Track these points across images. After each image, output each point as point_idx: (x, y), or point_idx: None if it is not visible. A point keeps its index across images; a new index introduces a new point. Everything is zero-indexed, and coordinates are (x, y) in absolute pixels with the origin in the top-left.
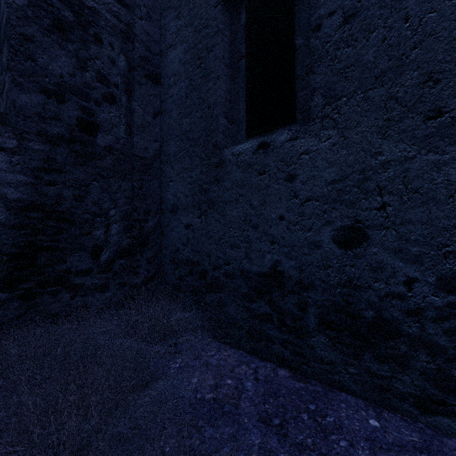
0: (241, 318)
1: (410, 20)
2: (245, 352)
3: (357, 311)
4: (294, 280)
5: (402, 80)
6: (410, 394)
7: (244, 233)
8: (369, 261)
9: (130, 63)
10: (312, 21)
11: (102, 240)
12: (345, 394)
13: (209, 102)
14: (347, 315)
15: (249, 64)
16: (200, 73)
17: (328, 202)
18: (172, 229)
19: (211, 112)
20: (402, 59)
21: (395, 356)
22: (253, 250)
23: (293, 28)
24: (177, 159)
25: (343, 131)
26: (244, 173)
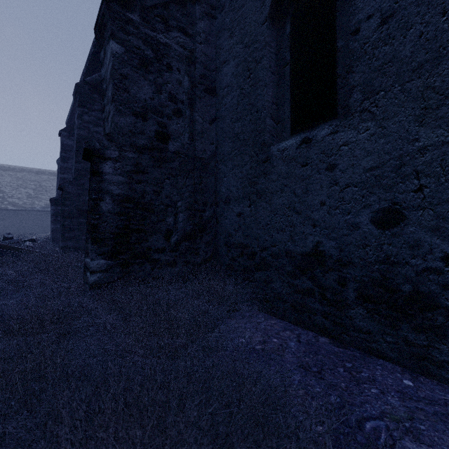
0: (285, 292)
1: (447, 13)
2: (289, 322)
3: (394, 285)
4: (334, 258)
5: (440, 70)
6: (448, 362)
7: (288, 218)
8: (406, 240)
9: (192, 82)
10: (351, 25)
11: (172, 226)
12: (382, 360)
13: (258, 106)
14: (384, 289)
15: (293, 69)
16: (250, 82)
17: (366, 187)
18: (225, 218)
19: (259, 115)
20: (440, 51)
21: (432, 327)
22: (296, 233)
23: (335, 32)
24: (230, 157)
25: (381, 122)
26: (289, 166)
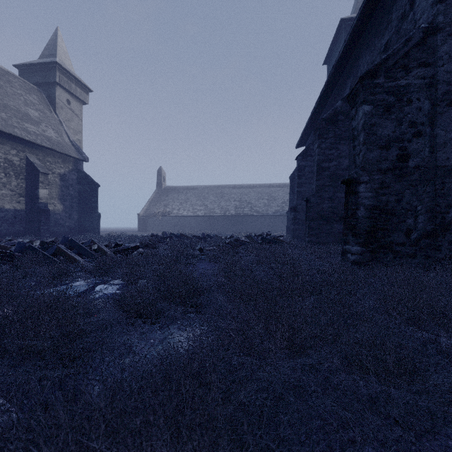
0: None
1: None
2: None
3: None
4: None
5: None
6: None
7: None
8: None
9: (432, 103)
10: None
11: (412, 226)
12: None
13: None
14: None
15: None
16: None
17: None
18: None
19: None
20: None
21: None
22: None
23: None
24: None
25: None
26: None
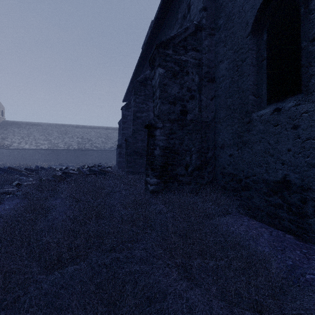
0: (262, 205)
1: None
2: (265, 224)
3: None
4: (297, 185)
5: None
6: None
7: (264, 159)
8: None
9: (200, 77)
10: (310, 36)
11: (189, 162)
12: None
13: (243, 89)
14: None
15: (268, 62)
16: (237, 73)
17: None
18: (221, 157)
19: (244, 94)
20: None
21: None
22: (270, 168)
23: (299, 37)
24: (224, 120)
25: None
26: (265, 126)
